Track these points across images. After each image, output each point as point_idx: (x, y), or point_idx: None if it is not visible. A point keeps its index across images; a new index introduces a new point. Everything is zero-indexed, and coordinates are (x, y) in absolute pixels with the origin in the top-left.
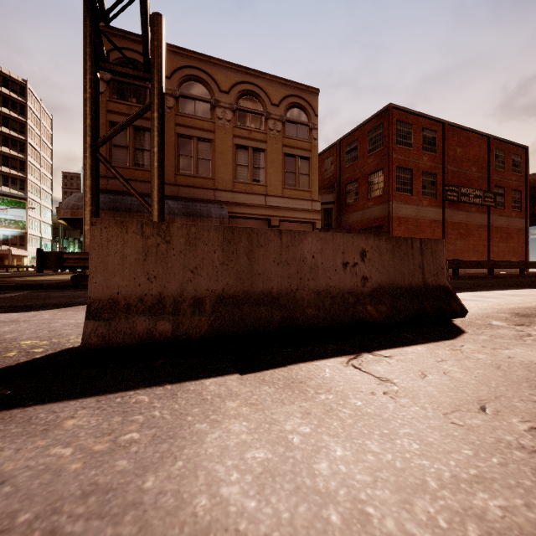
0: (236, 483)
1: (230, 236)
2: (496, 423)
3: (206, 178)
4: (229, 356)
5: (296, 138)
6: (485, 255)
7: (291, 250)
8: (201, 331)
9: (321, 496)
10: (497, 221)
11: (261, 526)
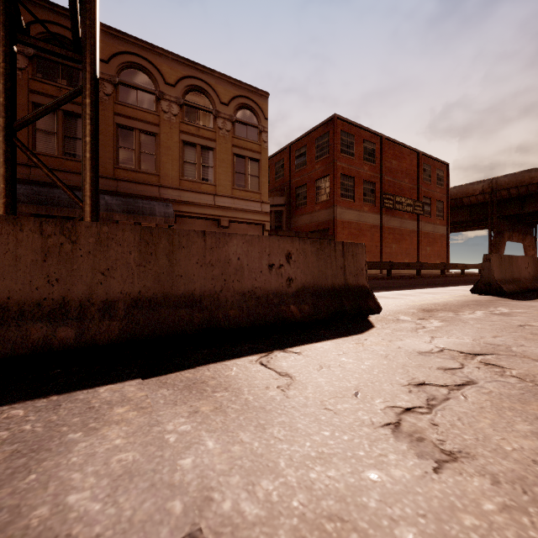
0: (88, 489)
1: (149, 237)
2: (361, 405)
3: (150, 174)
4: (138, 361)
5: (245, 139)
6: (415, 258)
7: (216, 252)
8: (110, 336)
9: (172, 489)
10: (425, 227)
11: (97, 527)
